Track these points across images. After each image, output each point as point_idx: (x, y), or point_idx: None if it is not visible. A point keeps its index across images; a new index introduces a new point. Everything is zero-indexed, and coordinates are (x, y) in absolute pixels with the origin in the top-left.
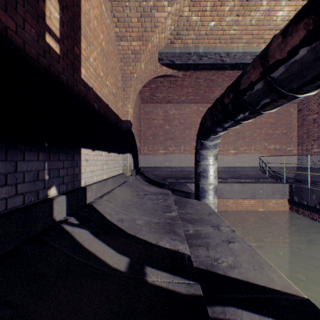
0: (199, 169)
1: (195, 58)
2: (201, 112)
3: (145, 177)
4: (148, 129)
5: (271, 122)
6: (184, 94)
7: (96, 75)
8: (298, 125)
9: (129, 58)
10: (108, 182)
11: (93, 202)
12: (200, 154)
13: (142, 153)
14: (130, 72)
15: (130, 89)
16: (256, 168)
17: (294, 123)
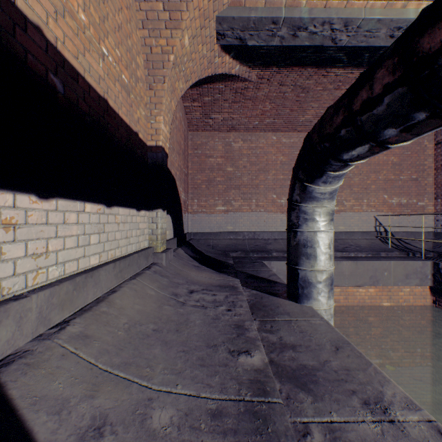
0: (297, 241)
1: (284, 32)
2: (283, 146)
3: (194, 251)
4: (200, 172)
5: (394, 161)
6: (258, 115)
7: (59, 5)
8: (436, 166)
9: (159, 19)
10: (101, 275)
11: (13, 360)
12: (301, 211)
13: (189, 211)
14: (161, 50)
15: (163, 85)
16: (370, 235)
17: (429, 163)
